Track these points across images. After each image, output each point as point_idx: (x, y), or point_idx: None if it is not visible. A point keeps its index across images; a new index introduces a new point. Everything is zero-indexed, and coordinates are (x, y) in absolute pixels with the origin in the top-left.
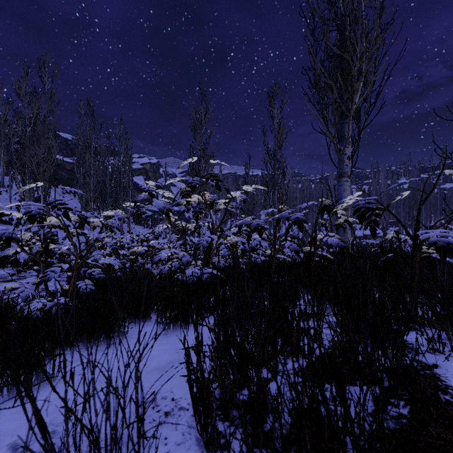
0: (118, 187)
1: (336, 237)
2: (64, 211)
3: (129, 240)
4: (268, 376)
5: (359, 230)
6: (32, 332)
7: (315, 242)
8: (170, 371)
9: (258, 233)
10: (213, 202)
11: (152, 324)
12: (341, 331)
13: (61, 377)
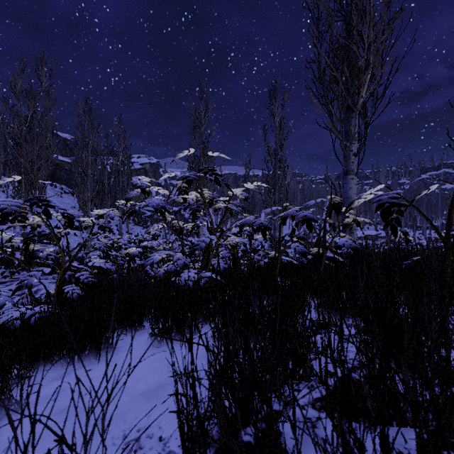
0: (117, 188)
1: (347, 237)
2: (44, 209)
3: (127, 240)
4: (278, 407)
5: (360, 230)
6: (2, 347)
7: (324, 243)
8: (160, 398)
9: (262, 234)
10: (212, 199)
11: (145, 333)
12: (371, 356)
13: (32, 403)
